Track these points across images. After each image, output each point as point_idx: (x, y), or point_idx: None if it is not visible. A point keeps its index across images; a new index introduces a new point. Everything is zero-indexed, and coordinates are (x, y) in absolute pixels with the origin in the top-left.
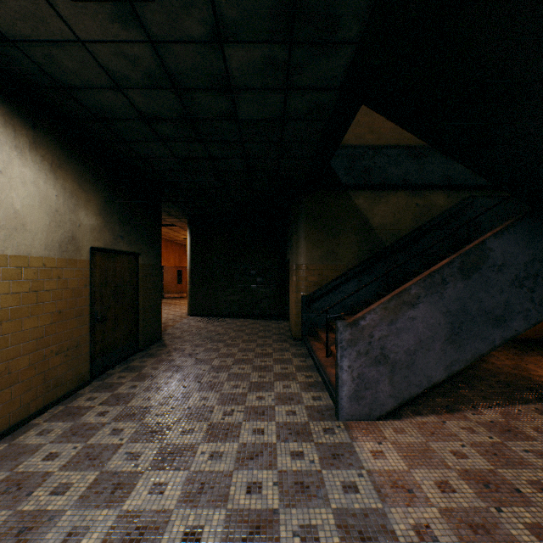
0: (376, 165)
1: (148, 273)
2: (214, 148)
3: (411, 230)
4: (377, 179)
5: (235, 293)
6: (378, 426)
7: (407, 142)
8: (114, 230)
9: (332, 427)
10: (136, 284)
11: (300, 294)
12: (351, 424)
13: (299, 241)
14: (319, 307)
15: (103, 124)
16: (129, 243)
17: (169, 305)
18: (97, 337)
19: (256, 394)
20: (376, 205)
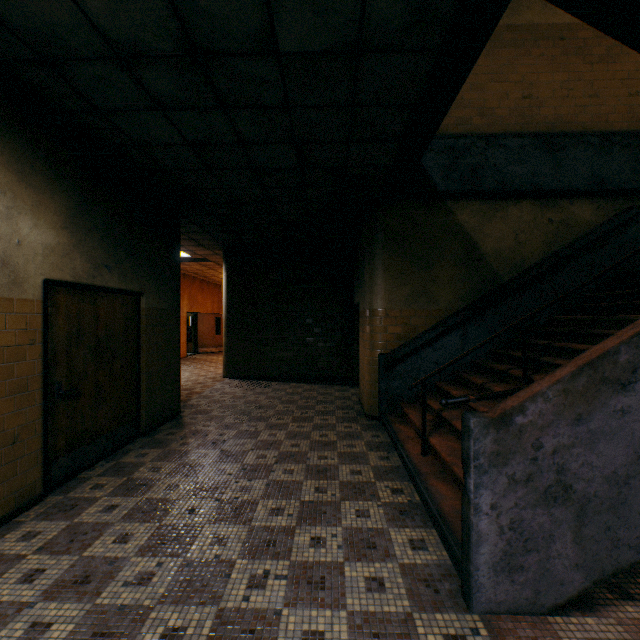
0: (489, 162)
1: (157, 322)
2: (244, 122)
3: (542, 258)
4: (490, 183)
5: (285, 349)
6: (557, 632)
7: (535, 127)
8: (94, 255)
9: (461, 632)
10: (135, 338)
11: (376, 353)
12: (499, 624)
13: (375, 275)
14: (404, 371)
15: (54, 72)
16: (122, 277)
17: (202, 363)
18: (61, 422)
19: (311, 530)
20: (488, 222)
